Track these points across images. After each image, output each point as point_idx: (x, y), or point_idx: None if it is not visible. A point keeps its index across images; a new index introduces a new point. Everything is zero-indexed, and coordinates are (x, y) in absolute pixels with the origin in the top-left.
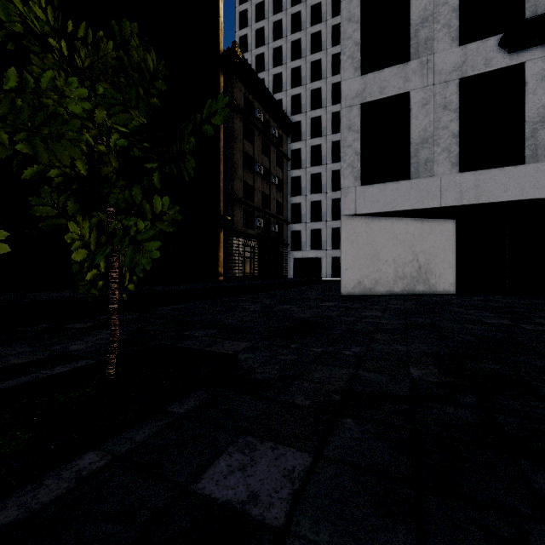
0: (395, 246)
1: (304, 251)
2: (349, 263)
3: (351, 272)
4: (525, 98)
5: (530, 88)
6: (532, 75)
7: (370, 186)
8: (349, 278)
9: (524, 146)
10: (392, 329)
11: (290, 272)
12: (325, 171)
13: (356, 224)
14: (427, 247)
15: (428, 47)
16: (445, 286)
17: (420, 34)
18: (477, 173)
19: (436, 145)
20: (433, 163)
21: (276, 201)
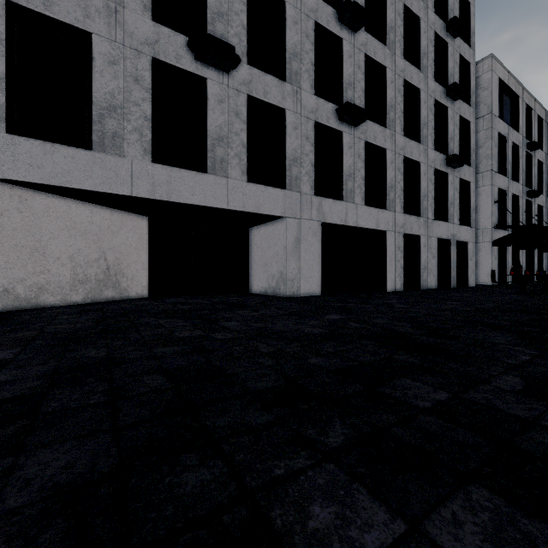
0: (73, 238)
1: None
2: None
3: None
4: (208, 112)
5: (211, 105)
6: (212, 94)
7: (25, 140)
8: None
9: (206, 157)
10: (11, 400)
11: None
12: None
13: None
14: (117, 244)
15: None
16: (139, 289)
17: None
18: (169, 168)
19: (127, 120)
20: (124, 141)
21: None
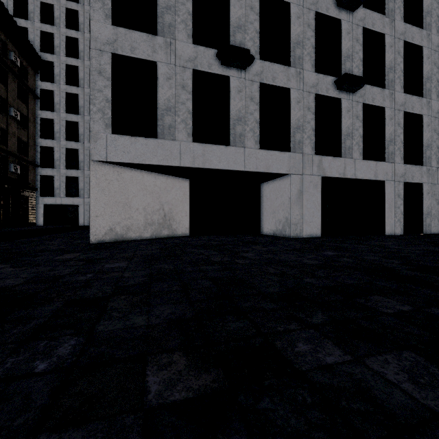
0: (145, 196)
1: (57, 197)
2: (100, 210)
3: (102, 219)
4: (230, 101)
5: (232, 96)
6: (233, 87)
7: (121, 137)
8: (100, 225)
9: (229, 134)
10: (135, 285)
11: (40, 219)
12: (83, 122)
13: (107, 171)
14: (170, 199)
15: (171, 32)
16: (183, 230)
17: (165, 17)
18: (204, 145)
19: (177, 115)
20: (175, 130)
21: (18, 138)
